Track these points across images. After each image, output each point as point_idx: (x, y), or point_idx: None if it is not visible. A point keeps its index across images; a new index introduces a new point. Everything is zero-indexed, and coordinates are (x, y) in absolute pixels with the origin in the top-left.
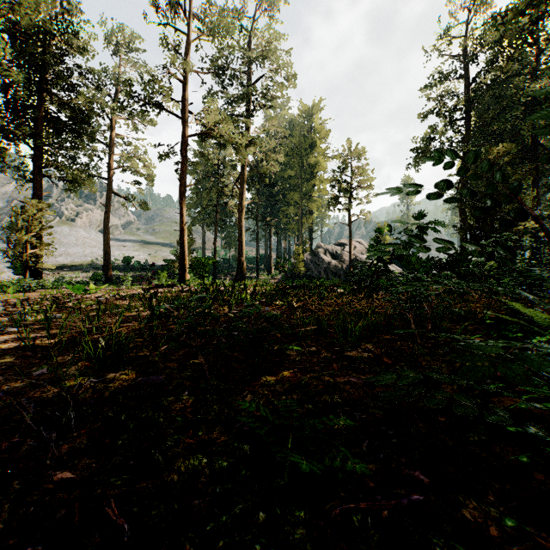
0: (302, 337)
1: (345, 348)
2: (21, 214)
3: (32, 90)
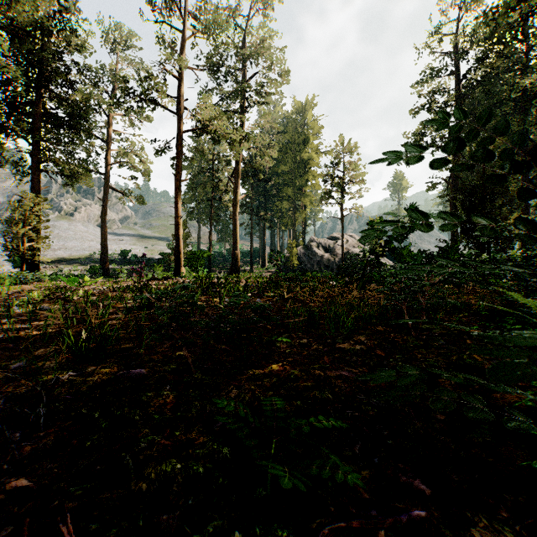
0: (293, 328)
1: (337, 340)
2: (18, 208)
3: (30, 86)
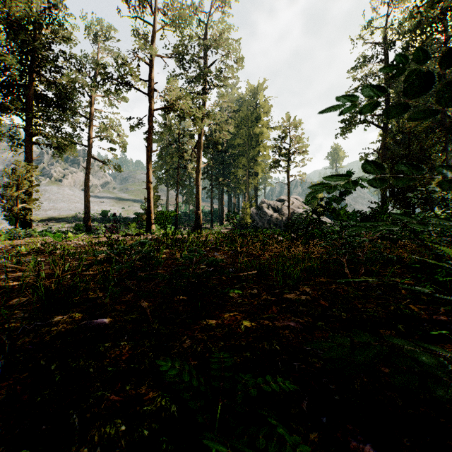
0: (245, 279)
1: (284, 290)
2: (13, 174)
3: (23, 71)
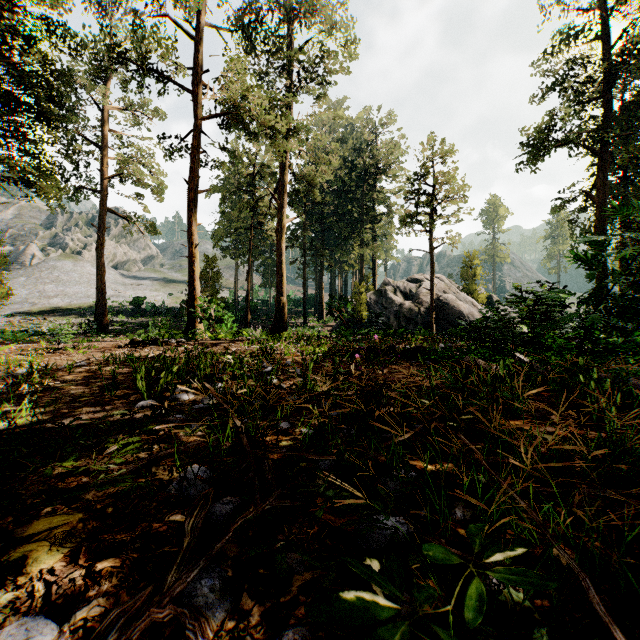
0: None
1: None
2: None
3: None
